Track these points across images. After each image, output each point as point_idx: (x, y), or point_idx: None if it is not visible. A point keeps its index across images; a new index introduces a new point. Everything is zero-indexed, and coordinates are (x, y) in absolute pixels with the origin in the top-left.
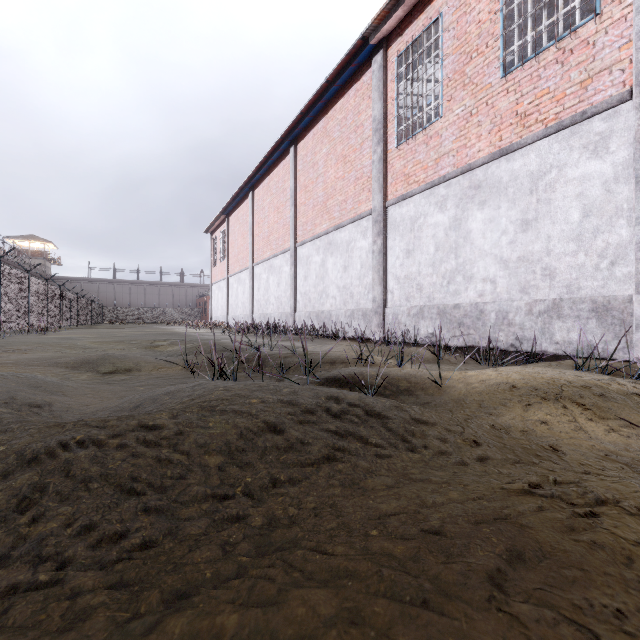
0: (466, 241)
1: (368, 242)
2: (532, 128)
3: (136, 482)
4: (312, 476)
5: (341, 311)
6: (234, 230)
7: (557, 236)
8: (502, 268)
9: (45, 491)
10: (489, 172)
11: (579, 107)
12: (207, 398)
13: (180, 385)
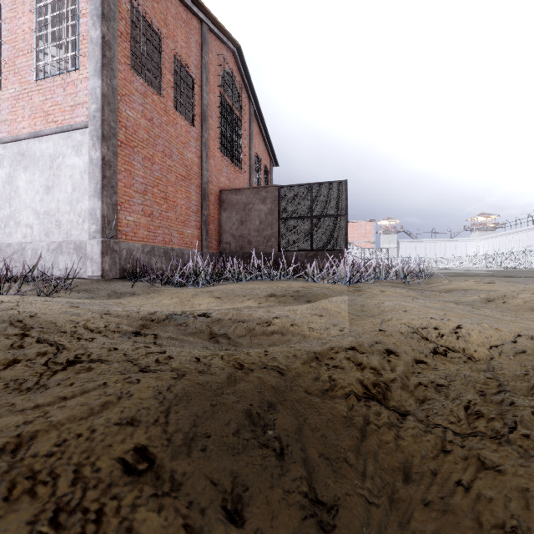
0: (16, 194)
1: None
2: (51, 124)
3: None
4: None
5: None
6: None
7: (62, 200)
8: (36, 218)
9: None
10: (29, 146)
11: (71, 121)
12: None
13: None
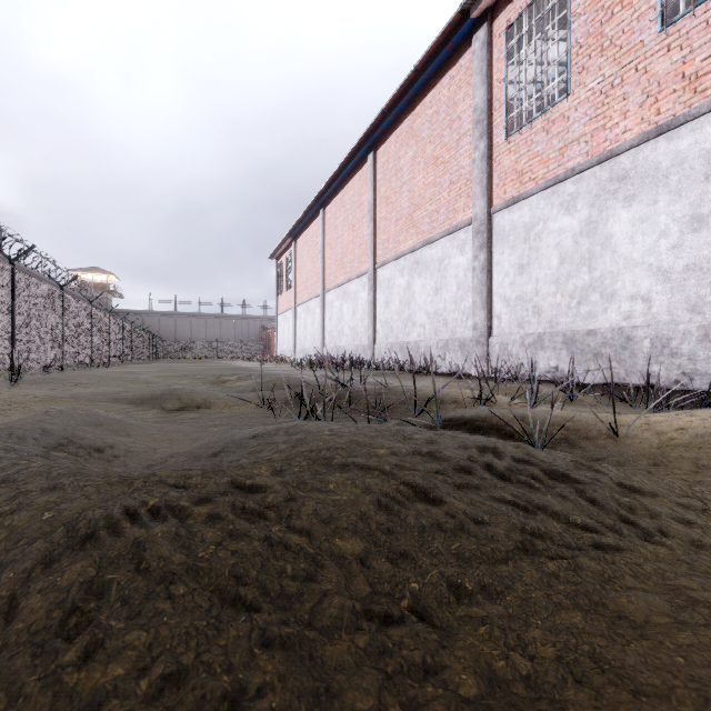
0: (605, 249)
1: (467, 258)
2: (708, 92)
3: (242, 586)
4: (515, 584)
5: (432, 342)
6: (302, 254)
7: None
8: (660, 281)
9: (105, 597)
10: (640, 157)
11: None
12: (313, 446)
13: (268, 427)
